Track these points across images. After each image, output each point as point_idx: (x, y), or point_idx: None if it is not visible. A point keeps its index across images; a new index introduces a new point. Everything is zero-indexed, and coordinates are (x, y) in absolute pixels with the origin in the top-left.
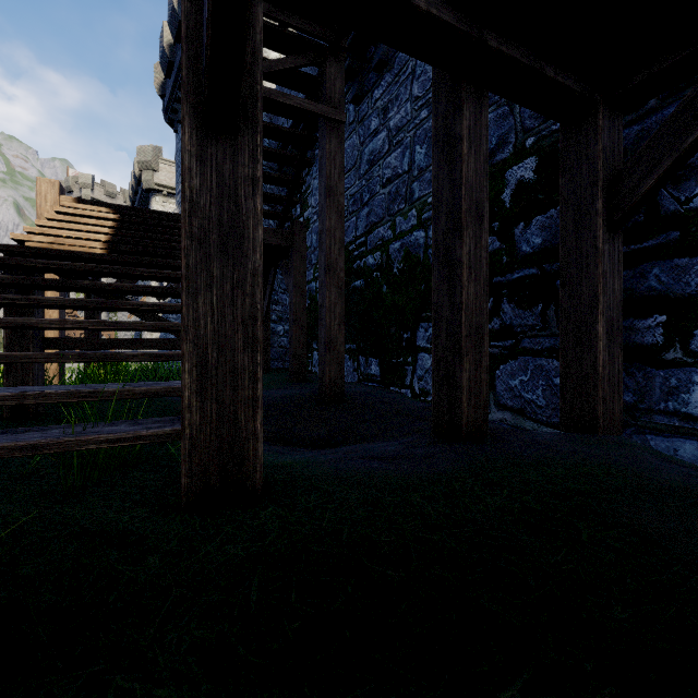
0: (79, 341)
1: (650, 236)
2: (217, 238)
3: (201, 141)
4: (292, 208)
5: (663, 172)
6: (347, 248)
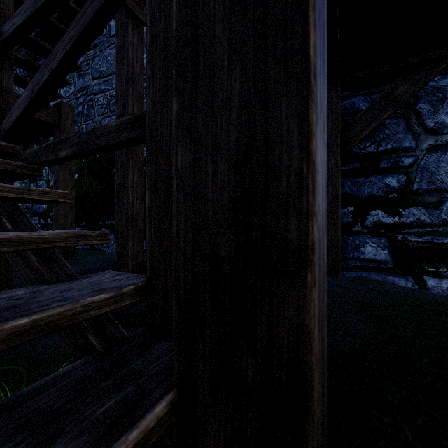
0: None
1: (346, 164)
2: (321, 26)
3: None
4: None
5: (372, 130)
6: None
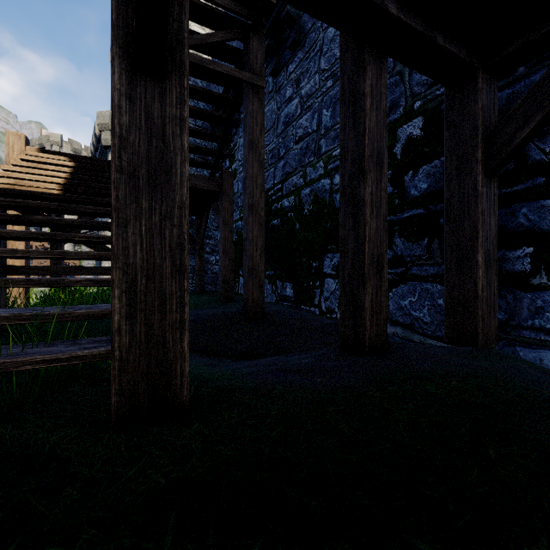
0: (37, 269)
1: (519, 181)
2: (146, 172)
3: (130, 81)
4: (223, 162)
5: (534, 126)
6: (267, 193)
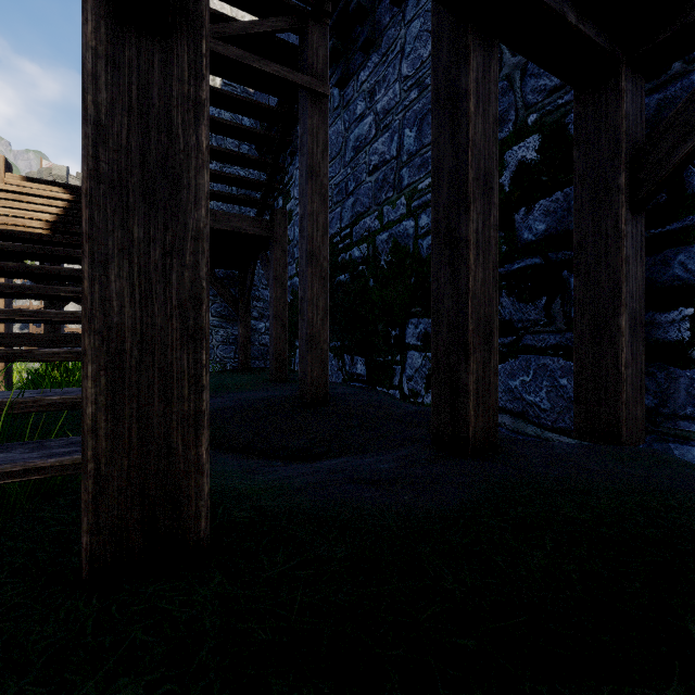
0: (13, 337)
1: (674, 218)
2: (139, 181)
3: (113, 36)
4: (274, 201)
5: None
6: (331, 240)
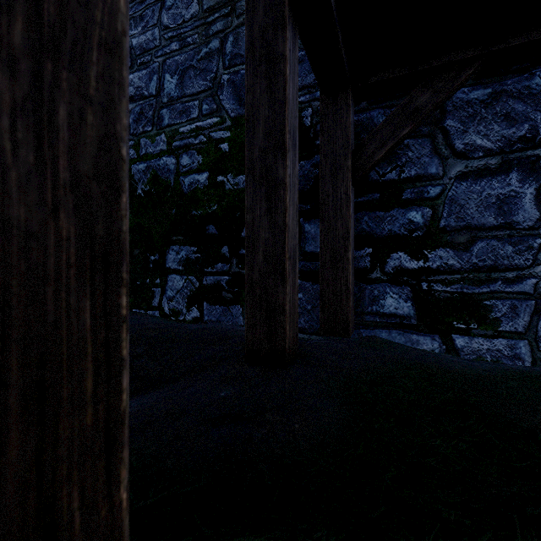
0: None
1: (363, 194)
2: None
3: None
4: None
5: (388, 150)
6: None
